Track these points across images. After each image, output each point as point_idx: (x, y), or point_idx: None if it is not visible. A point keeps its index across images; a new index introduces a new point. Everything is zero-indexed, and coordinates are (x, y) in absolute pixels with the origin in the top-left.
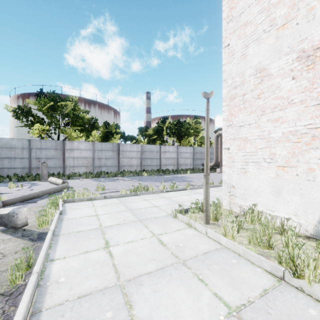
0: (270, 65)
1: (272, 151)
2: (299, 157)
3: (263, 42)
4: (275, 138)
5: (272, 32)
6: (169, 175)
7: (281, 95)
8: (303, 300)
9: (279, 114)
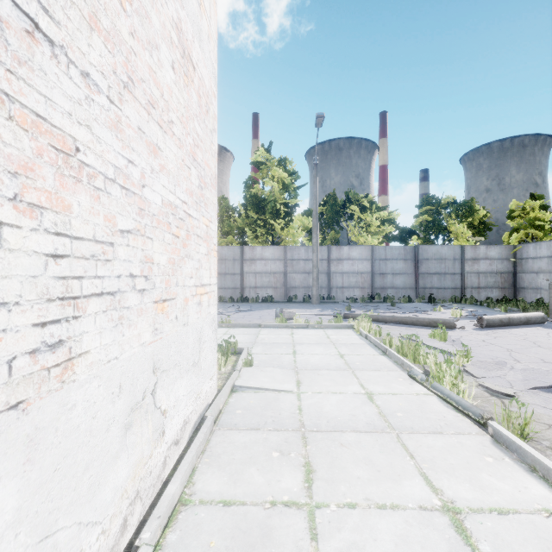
0: None
1: None
2: None
3: None
4: None
5: None
6: None
7: None
8: None
9: None
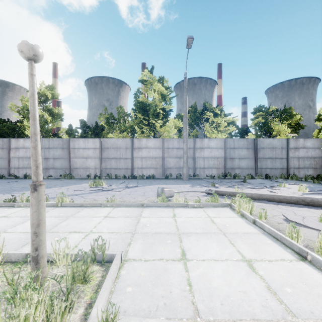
0: None
1: None
2: None
3: None
4: None
5: None
6: None
7: None
8: None
9: None
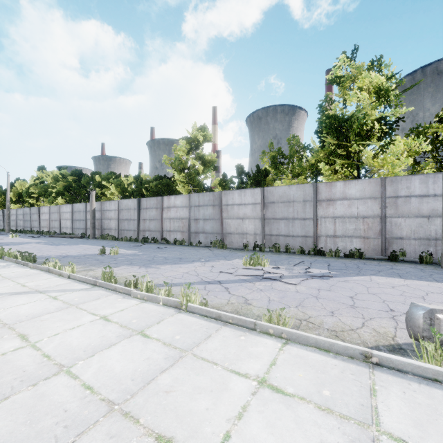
0: None
1: None
2: None
3: None
4: None
5: None
6: None
7: None
8: None
9: None
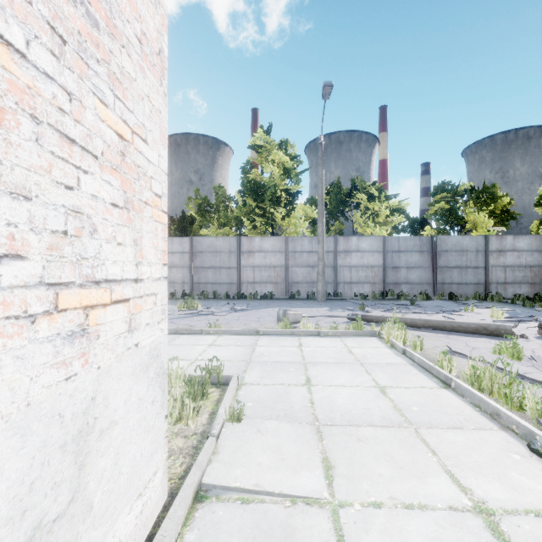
0: None
1: None
2: None
3: None
4: None
5: None
6: None
7: None
8: None
9: None
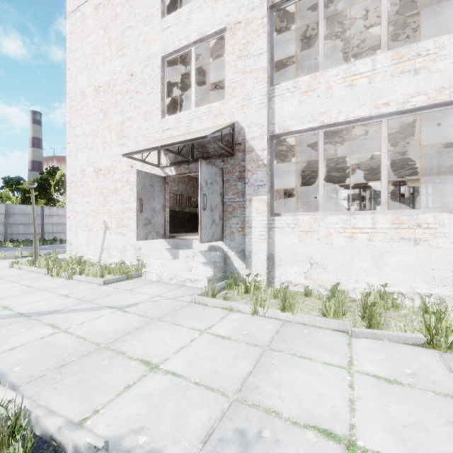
0: (86, 169)
1: (87, 220)
2: (95, 224)
3: (84, 153)
4: (88, 213)
5: (87, 150)
6: (51, 245)
7: (90, 189)
8: (47, 276)
9: (89, 199)
